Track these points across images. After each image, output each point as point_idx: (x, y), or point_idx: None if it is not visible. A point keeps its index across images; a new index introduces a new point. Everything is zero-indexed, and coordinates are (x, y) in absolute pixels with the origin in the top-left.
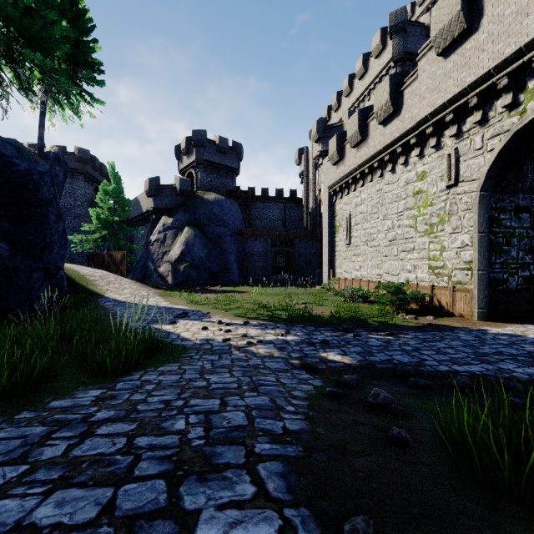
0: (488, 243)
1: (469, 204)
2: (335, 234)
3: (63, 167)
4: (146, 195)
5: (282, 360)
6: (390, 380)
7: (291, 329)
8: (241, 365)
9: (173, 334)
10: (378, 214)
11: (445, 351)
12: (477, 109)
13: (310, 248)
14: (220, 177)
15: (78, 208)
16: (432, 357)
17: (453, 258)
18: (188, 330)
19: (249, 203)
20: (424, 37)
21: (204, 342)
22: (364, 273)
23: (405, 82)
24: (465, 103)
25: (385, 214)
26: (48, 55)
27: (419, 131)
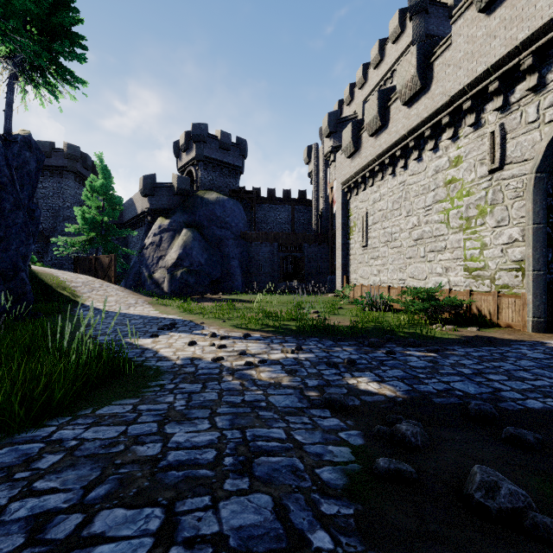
0: (546, 236)
1: (519, 190)
2: (349, 235)
3: (36, 154)
4: (140, 195)
5: (294, 392)
6: (466, 428)
7: (304, 344)
8: (232, 401)
9: (150, 350)
10: (400, 210)
11: (519, 375)
12: (531, 72)
13: (321, 253)
14: (223, 176)
15: (67, 209)
16: (507, 385)
17: (497, 256)
18: (170, 346)
19: (254, 204)
20: (447, 18)
21: (186, 362)
22: (383, 278)
23: (435, 52)
24: (516, 65)
25: (409, 209)
26: (12, 16)
27: (453, 107)
